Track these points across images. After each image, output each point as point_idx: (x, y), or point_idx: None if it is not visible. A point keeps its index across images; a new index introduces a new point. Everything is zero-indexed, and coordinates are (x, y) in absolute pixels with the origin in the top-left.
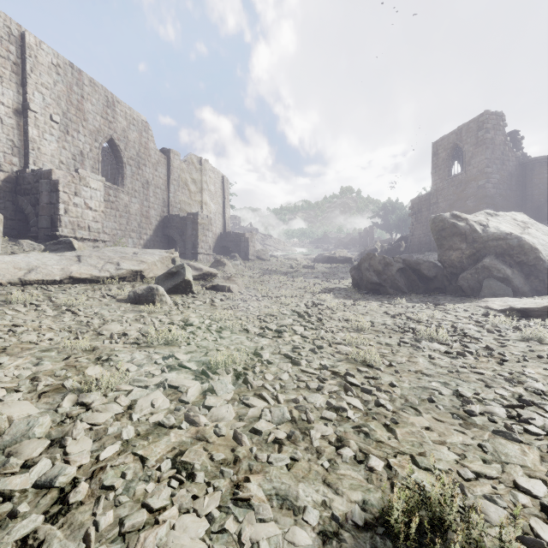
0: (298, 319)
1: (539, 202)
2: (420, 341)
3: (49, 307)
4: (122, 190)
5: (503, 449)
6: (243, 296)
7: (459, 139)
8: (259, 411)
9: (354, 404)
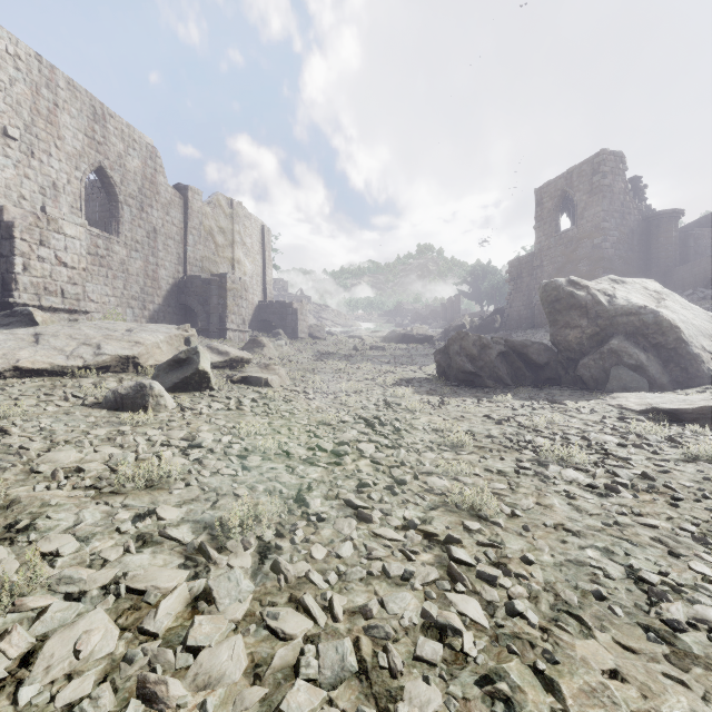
0: (366, 431)
1: (667, 267)
2: (546, 464)
3: None
4: (117, 240)
5: None
6: (286, 393)
7: (569, 186)
8: (295, 652)
9: (471, 616)
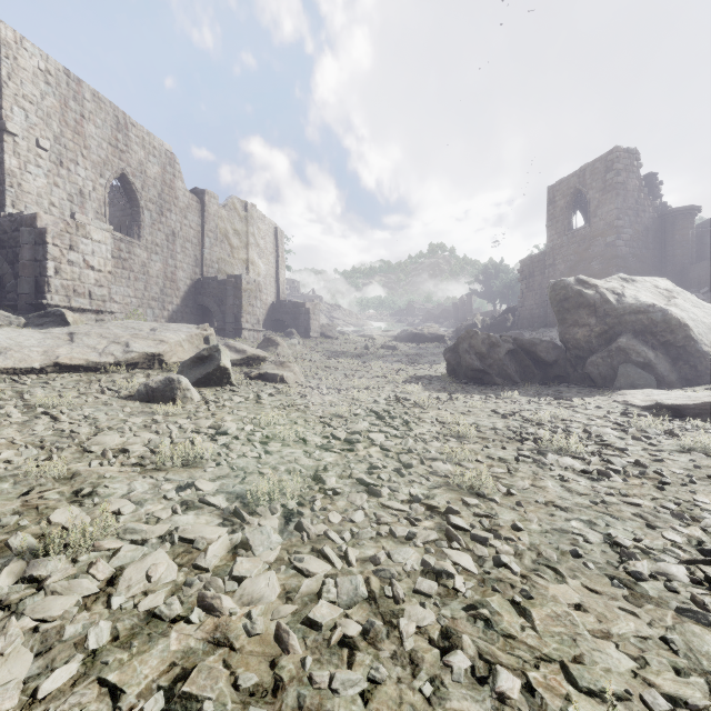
0: (376, 423)
1: (683, 265)
2: (545, 453)
3: (17, 409)
4: (139, 244)
5: (700, 645)
6: (301, 389)
7: (582, 183)
8: (317, 583)
9: (463, 565)
